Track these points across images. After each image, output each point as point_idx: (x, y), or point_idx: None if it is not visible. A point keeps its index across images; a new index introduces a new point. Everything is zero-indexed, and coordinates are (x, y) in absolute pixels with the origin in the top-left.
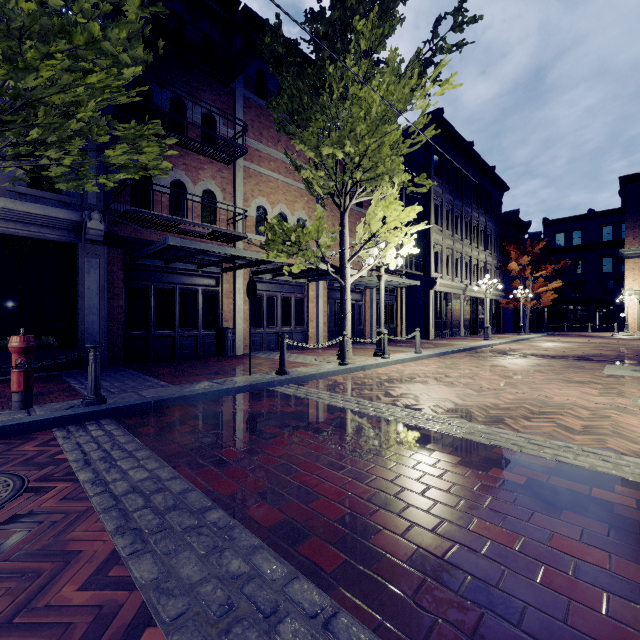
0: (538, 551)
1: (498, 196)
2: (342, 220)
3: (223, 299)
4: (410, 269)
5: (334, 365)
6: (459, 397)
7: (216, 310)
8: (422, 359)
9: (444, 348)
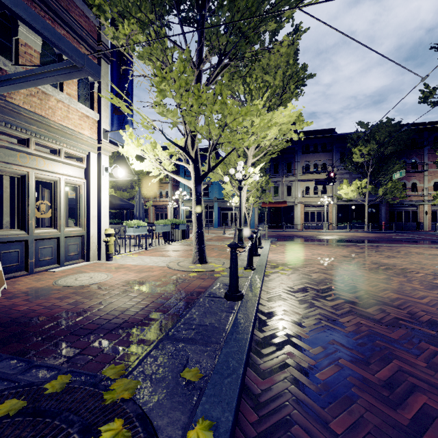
0: None
1: None
2: None
3: (419, 213)
4: None
5: None
6: None
7: (416, 216)
8: None
9: None
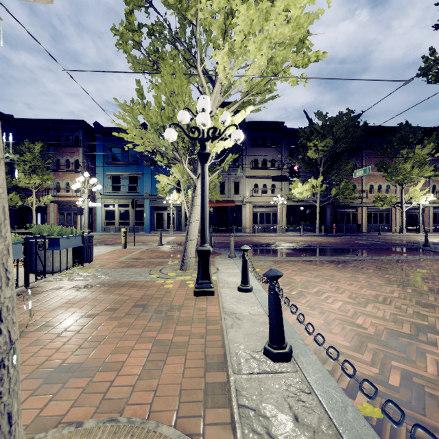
0: (404, 241)
1: None
2: (401, 192)
3: (358, 215)
4: None
5: (397, 234)
6: None
7: (355, 218)
8: None
9: None
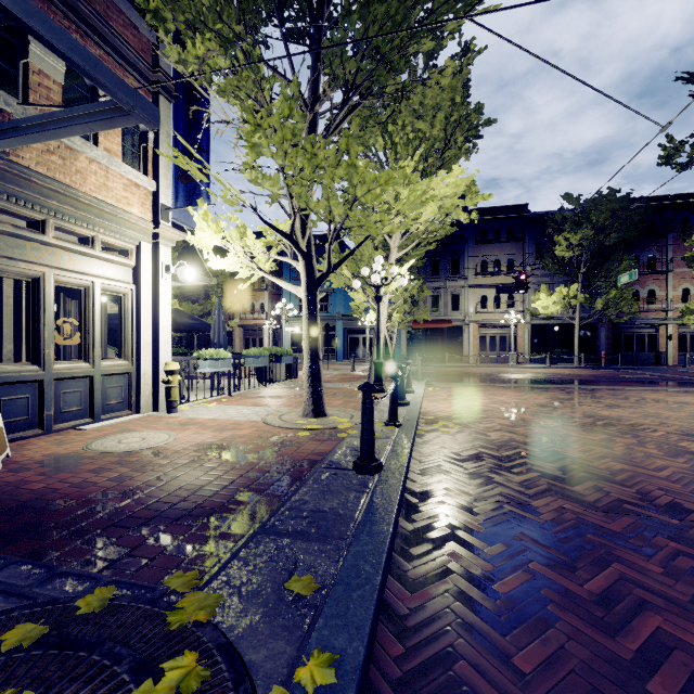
0: None
1: None
2: None
3: (659, 338)
4: None
5: None
6: None
7: (655, 343)
8: None
9: None
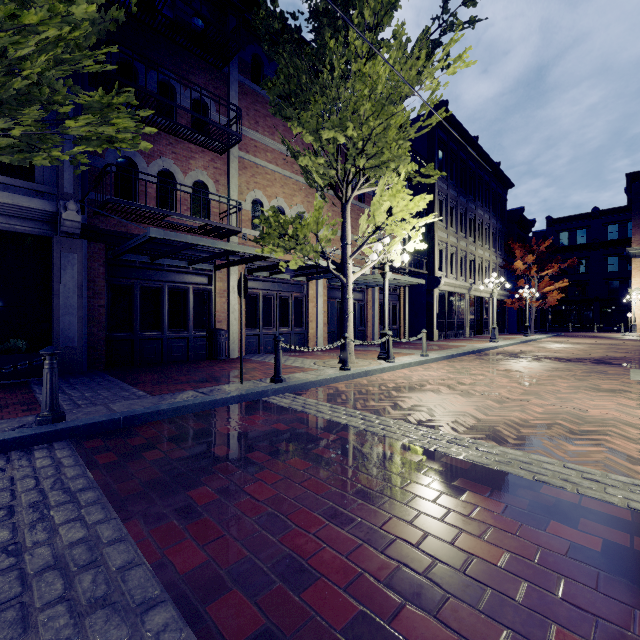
0: None
1: (502, 193)
2: (344, 212)
3: (216, 298)
4: (413, 267)
5: (335, 370)
6: (479, 410)
7: (208, 310)
8: (429, 362)
9: (451, 350)
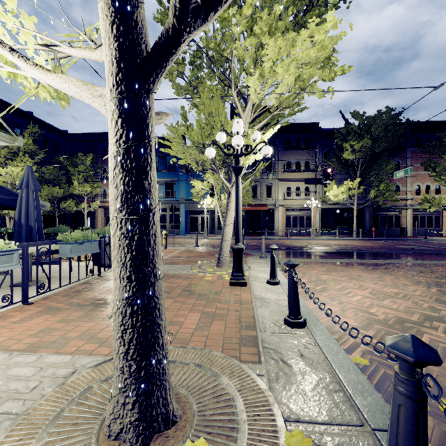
0: None
1: None
2: None
3: (402, 218)
4: None
5: None
6: None
7: (399, 222)
8: None
9: None
